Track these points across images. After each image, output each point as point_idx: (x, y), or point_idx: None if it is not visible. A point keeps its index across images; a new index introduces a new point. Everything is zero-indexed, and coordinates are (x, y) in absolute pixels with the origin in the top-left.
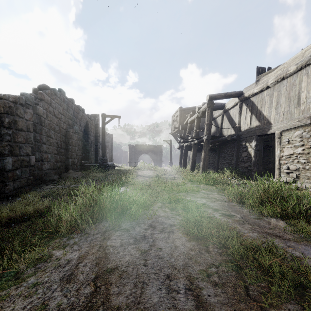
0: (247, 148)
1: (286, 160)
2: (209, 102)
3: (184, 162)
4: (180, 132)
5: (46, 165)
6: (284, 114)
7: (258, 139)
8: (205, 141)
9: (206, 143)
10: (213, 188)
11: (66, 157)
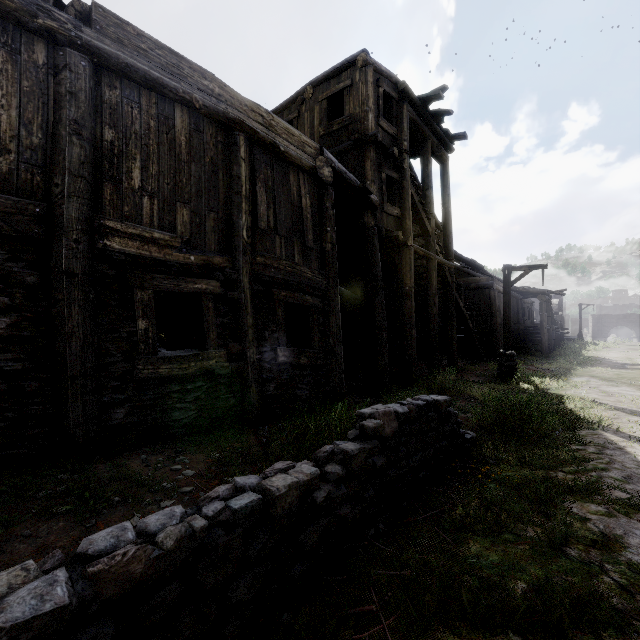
0: None
1: None
2: None
3: None
4: None
5: None
6: None
7: None
8: None
9: None
10: None
11: None
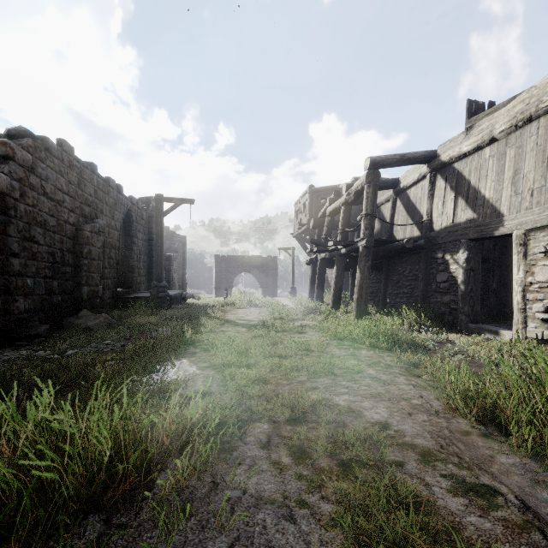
0: (447, 265)
1: (541, 293)
2: (370, 172)
3: (320, 290)
4: (310, 232)
5: (22, 303)
6: (532, 194)
7: (472, 247)
8: (363, 250)
9: (364, 255)
10: (391, 359)
11: (77, 283)
